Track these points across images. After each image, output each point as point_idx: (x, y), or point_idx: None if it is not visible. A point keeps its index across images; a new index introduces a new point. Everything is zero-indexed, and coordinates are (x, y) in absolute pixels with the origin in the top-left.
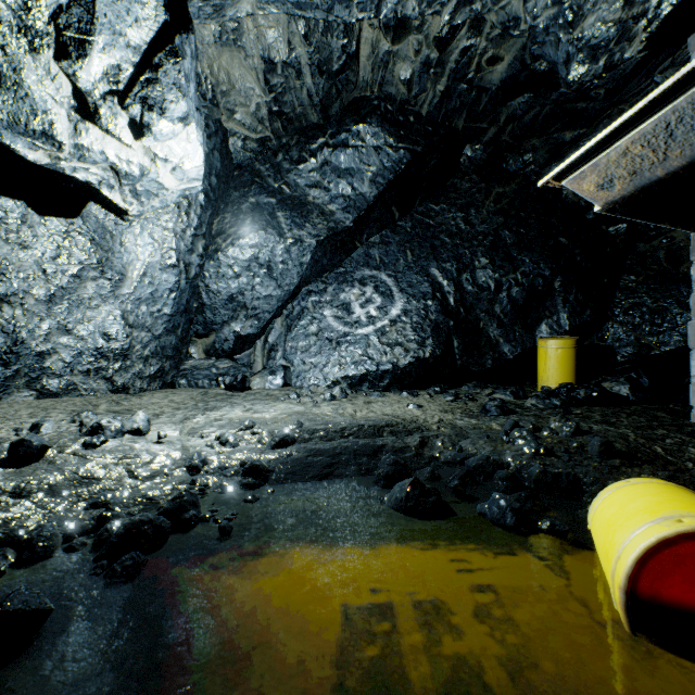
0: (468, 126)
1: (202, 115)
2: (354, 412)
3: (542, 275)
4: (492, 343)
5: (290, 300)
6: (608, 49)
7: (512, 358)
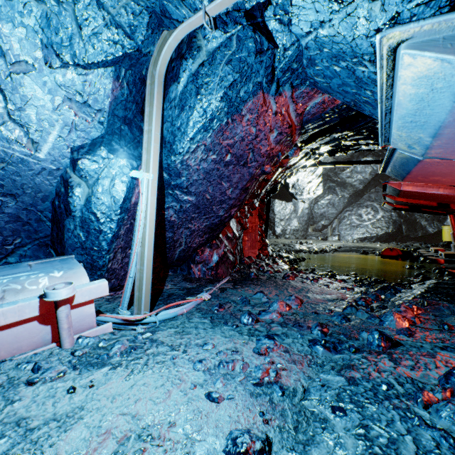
0: None
1: None
2: (358, 245)
3: None
4: (422, 227)
5: (339, 213)
6: None
7: (432, 233)
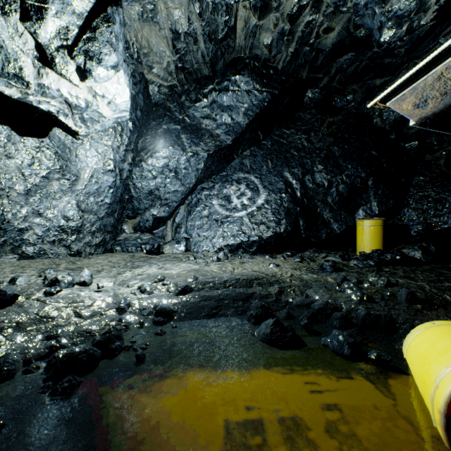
0: (309, 76)
1: (131, 69)
2: (233, 269)
3: (360, 176)
4: (325, 222)
5: (190, 193)
6: (410, 18)
7: (339, 233)
